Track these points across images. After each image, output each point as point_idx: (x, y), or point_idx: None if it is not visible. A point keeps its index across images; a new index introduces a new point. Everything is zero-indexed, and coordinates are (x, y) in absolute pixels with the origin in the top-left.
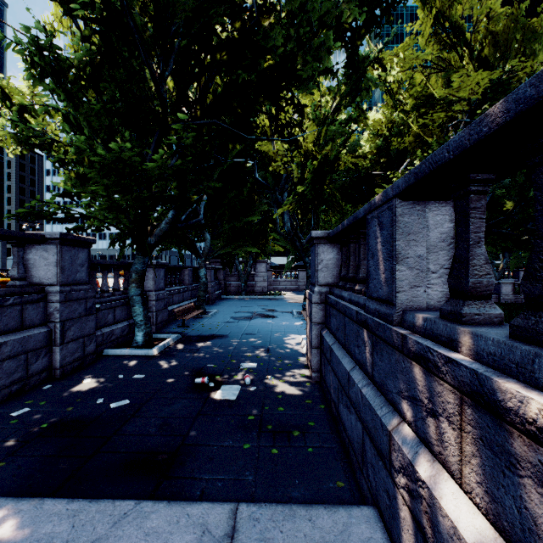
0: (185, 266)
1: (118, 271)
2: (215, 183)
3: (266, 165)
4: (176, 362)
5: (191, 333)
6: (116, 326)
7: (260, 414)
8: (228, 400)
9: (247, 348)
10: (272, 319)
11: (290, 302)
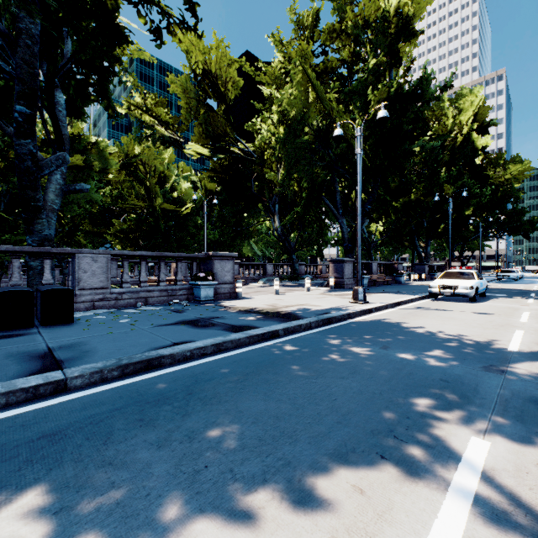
0: None
1: None
2: None
3: None
4: None
5: None
6: None
7: None
8: None
9: None
10: None
11: None
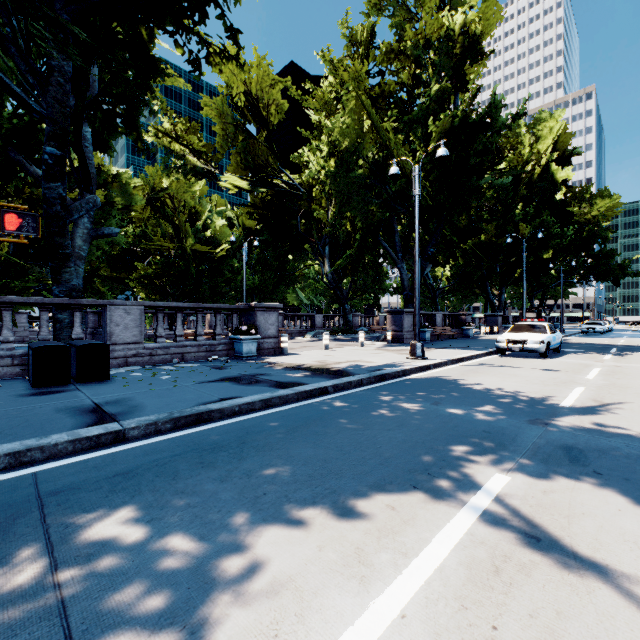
0: None
1: None
2: None
3: None
4: None
5: None
6: None
7: None
8: None
9: None
10: None
11: None
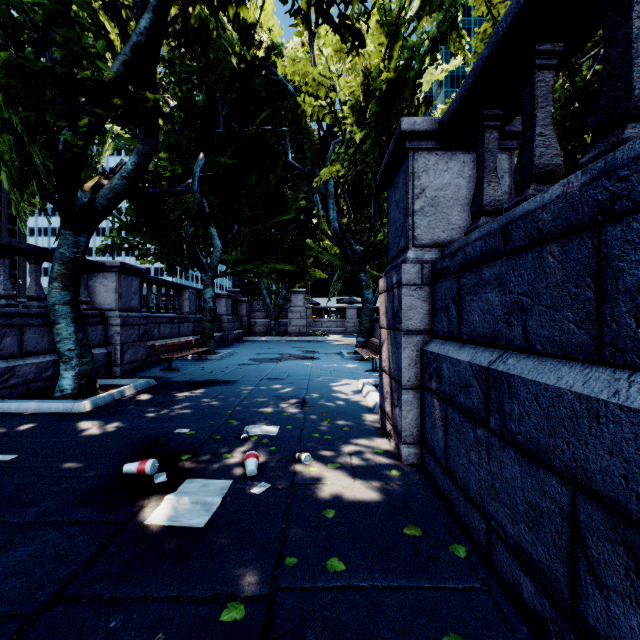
0: (183, 285)
1: (38, 267)
2: (226, 159)
3: (303, 139)
4: (115, 425)
5: (176, 378)
6: (25, 360)
7: (268, 592)
8: (183, 528)
9: (265, 399)
10: (312, 361)
11: (337, 344)
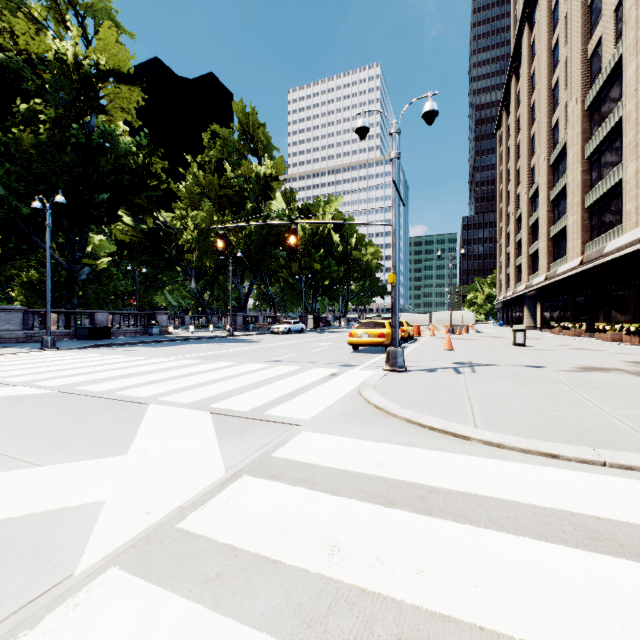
0: None
1: None
2: None
3: None
4: None
5: None
6: None
7: None
8: None
9: None
10: None
11: None
